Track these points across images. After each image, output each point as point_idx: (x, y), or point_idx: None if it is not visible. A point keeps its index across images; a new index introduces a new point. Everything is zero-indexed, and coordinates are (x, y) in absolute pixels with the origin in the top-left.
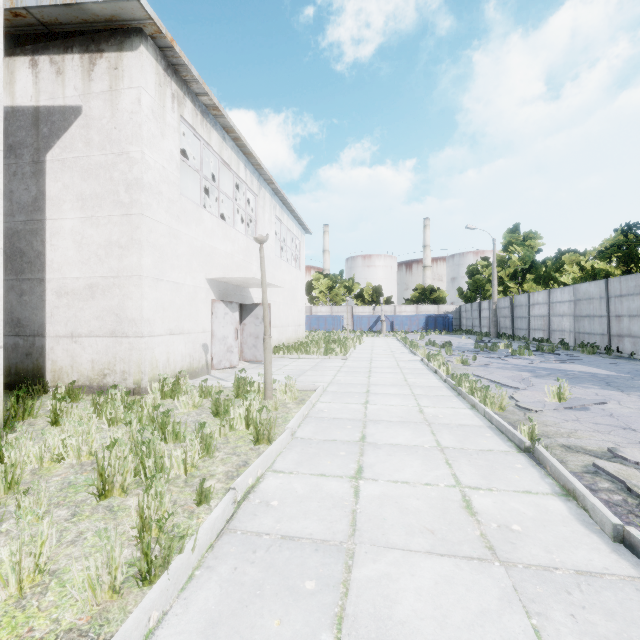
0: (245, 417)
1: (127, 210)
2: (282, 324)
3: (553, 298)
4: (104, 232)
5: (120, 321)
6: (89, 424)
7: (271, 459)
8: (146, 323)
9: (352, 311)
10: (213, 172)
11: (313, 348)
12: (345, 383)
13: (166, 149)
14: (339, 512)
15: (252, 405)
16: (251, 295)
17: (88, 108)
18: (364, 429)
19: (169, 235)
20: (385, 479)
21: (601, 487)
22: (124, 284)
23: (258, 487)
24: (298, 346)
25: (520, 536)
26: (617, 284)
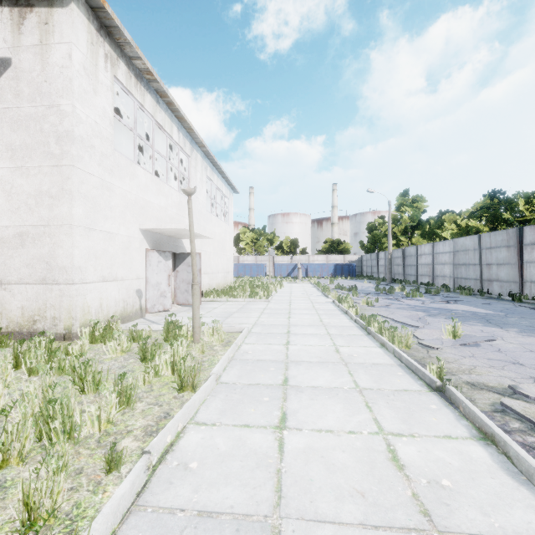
0: (171, 363)
1: (57, 161)
2: (212, 271)
3: (437, 250)
4: (34, 182)
5: (50, 269)
6: (3, 376)
7: (194, 409)
8: (77, 270)
9: (273, 260)
10: (149, 134)
11: (240, 292)
12: (268, 324)
13: (99, 105)
14: (263, 473)
15: (178, 350)
16: (184, 245)
17: (18, 60)
18: (286, 371)
19: (102, 187)
20: (309, 428)
21: (513, 427)
22: (54, 233)
23: (177, 445)
24: (227, 290)
25: (452, 494)
26: (488, 238)
